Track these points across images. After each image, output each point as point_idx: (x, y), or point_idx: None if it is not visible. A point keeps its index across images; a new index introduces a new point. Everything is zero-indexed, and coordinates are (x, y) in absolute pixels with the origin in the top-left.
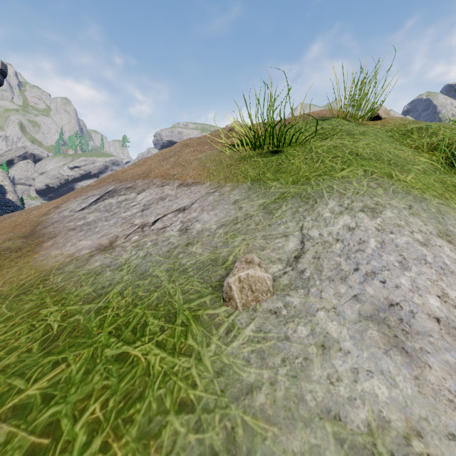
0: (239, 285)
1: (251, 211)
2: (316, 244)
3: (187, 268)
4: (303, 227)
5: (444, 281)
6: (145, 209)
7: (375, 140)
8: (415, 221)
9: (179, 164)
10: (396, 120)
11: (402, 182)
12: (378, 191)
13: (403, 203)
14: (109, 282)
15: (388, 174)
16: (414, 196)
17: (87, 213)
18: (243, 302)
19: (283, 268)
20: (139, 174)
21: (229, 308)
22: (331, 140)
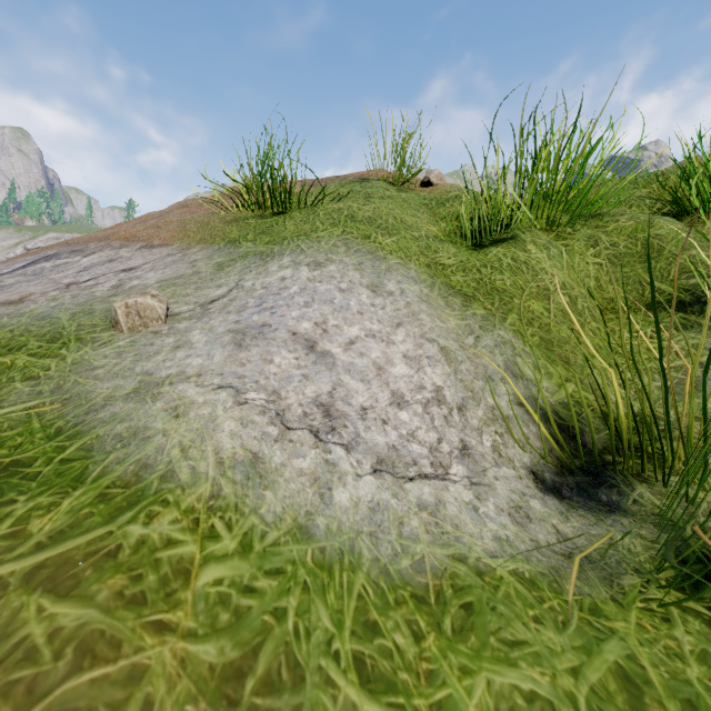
0: (125, 310)
1: (203, 268)
2: (243, 291)
3: (95, 312)
4: (243, 280)
5: (335, 316)
6: (84, 271)
7: (390, 205)
8: (354, 274)
9: (155, 225)
10: (446, 187)
11: (377, 244)
12: (341, 250)
13: (357, 261)
14: (3, 326)
15: (367, 236)
16: (376, 256)
17: (6, 278)
18: (129, 326)
19: (194, 308)
20: (98, 237)
21: (117, 333)
22: (345, 202)
